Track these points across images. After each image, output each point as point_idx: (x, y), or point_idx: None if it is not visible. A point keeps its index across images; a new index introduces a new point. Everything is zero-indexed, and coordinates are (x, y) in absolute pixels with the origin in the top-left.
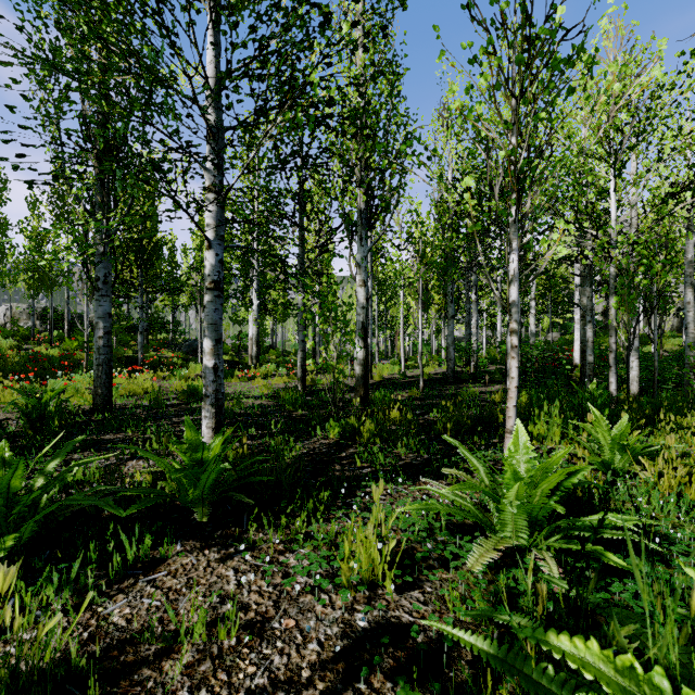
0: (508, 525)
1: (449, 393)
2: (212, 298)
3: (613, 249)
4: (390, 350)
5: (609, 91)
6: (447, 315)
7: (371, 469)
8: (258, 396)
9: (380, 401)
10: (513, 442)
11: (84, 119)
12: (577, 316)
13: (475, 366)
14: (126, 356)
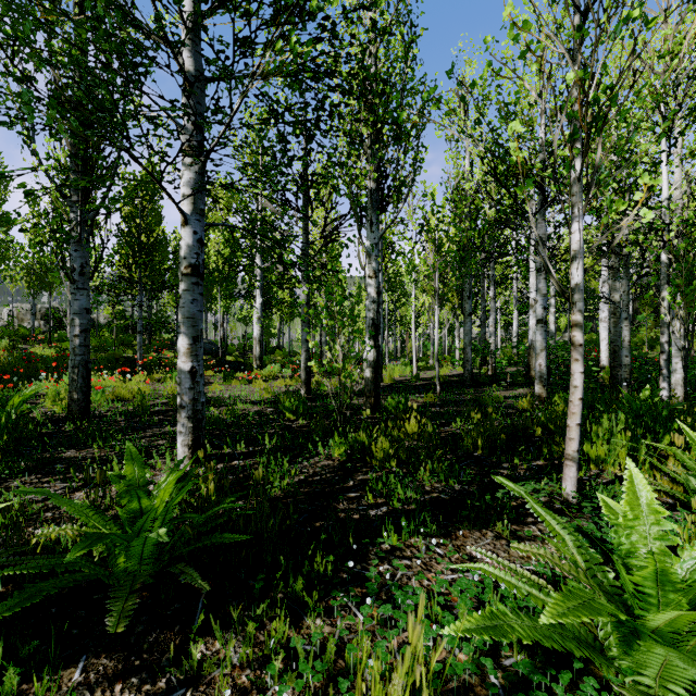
0: (649, 667)
1: (468, 398)
2: (188, 285)
3: (668, 231)
4: (399, 350)
5: (666, 44)
6: (464, 312)
7: (388, 509)
8: (257, 402)
9: (393, 408)
10: (625, 499)
11: (54, 87)
12: (603, 314)
13: (492, 368)
14: (125, 357)
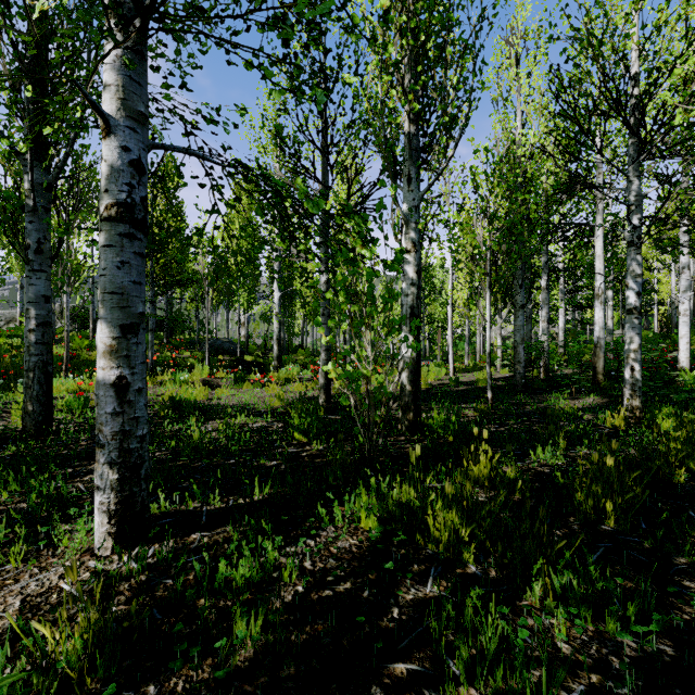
0: None
1: (530, 411)
2: (113, 238)
3: None
4: (428, 350)
5: None
6: (515, 304)
7: None
8: (265, 412)
9: (440, 428)
10: None
11: None
12: (683, 306)
13: (545, 370)
14: None
